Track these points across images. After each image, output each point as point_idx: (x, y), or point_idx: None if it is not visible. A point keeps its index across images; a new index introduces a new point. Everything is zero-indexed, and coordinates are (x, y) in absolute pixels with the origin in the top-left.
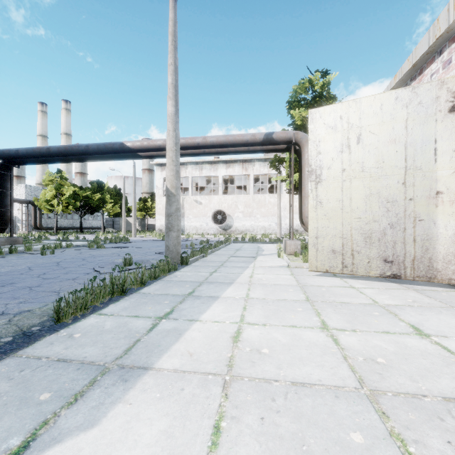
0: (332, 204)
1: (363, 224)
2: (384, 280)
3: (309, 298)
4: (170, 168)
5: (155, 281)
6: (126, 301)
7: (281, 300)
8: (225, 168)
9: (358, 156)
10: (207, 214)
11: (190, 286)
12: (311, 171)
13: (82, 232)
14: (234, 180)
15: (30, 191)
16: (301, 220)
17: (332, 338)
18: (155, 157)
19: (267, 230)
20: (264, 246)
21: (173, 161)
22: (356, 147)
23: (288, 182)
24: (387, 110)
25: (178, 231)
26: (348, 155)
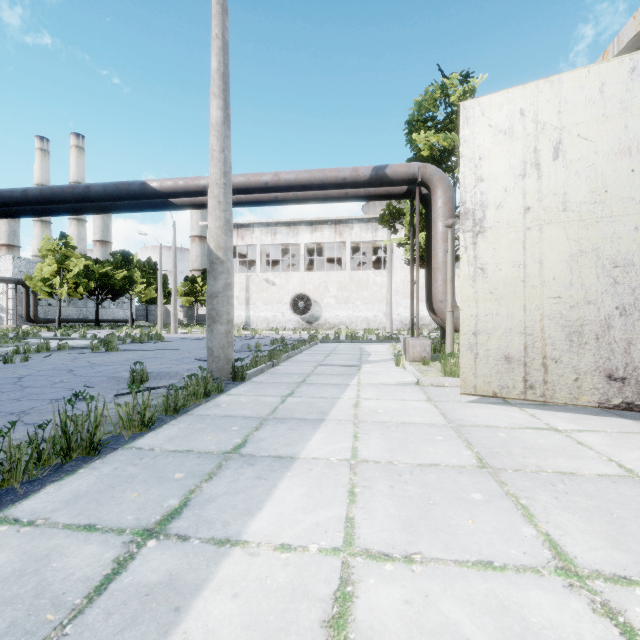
0: (505, 272)
1: (566, 308)
2: (602, 412)
3: (485, 461)
4: (215, 215)
5: (175, 416)
6: (90, 472)
7: (427, 466)
8: (310, 233)
9: (556, 181)
10: (283, 299)
11: (239, 428)
12: (465, 213)
13: (98, 327)
14: (322, 251)
15: (19, 266)
16: (430, 306)
17: (617, 626)
18: (198, 207)
19: (371, 323)
20: (369, 347)
21: (220, 202)
22: (552, 166)
23: (408, 246)
24: (613, 94)
25: (229, 323)
26: (536, 181)
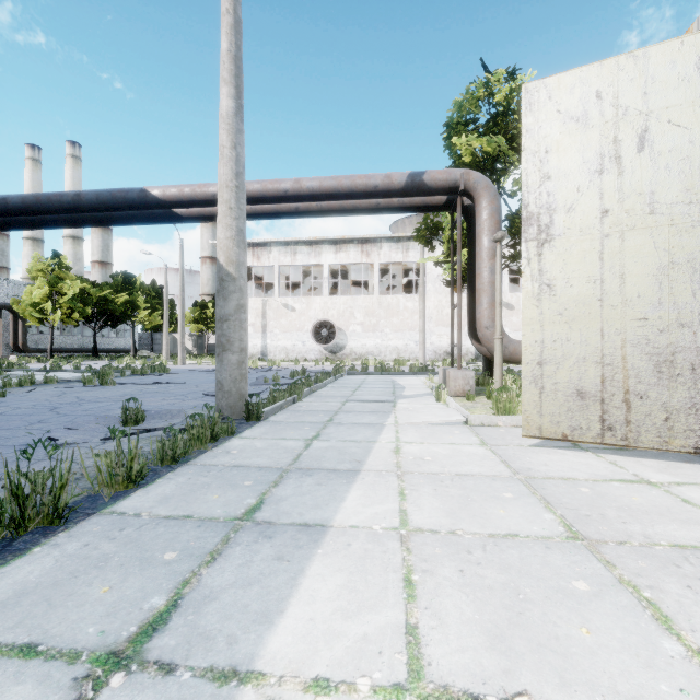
0: (577, 289)
1: (653, 332)
2: (695, 458)
3: (575, 530)
4: (226, 224)
5: (173, 467)
6: (48, 551)
7: (502, 538)
8: (334, 253)
9: (641, 178)
10: (304, 327)
11: (253, 483)
12: (528, 218)
13: (96, 357)
14: (347, 273)
15: (6, 288)
16: (473, 332)
17: None
18: (207, 219)
19: (402, 353)
20: (402, 380)
21: (232, 208)
22: (636, 159)
23: (448, 265)
24: None
25: (242, 351)
26: (617, 178)
